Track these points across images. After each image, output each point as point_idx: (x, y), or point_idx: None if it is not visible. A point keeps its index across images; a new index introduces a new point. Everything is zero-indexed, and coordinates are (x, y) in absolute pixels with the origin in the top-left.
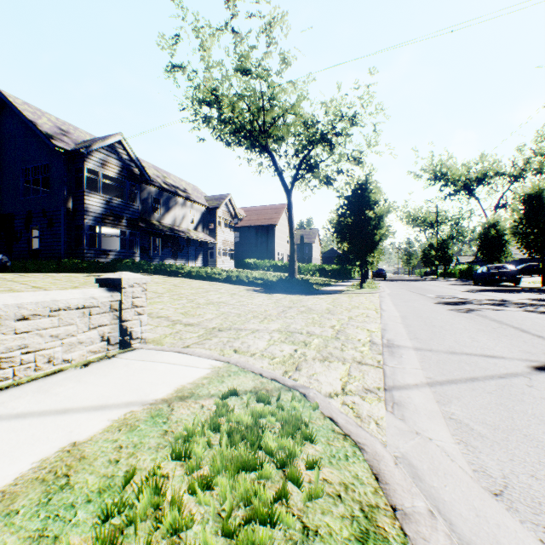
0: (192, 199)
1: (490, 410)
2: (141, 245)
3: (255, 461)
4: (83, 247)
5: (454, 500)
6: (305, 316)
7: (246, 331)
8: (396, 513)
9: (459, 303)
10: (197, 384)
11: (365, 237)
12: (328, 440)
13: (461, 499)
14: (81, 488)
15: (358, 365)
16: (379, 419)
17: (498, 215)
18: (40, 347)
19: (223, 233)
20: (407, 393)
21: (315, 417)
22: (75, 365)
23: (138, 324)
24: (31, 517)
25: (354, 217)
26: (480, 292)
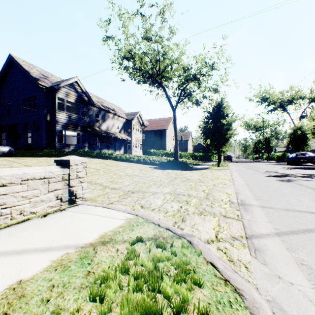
0: (118, 115)
1: None
2: (89, 141)
3: (156, 307)
4: (55, 142)
5: None
6: (185, 183)
7: (149, 193)
8: None
9: (281, 176)
10: (115, 231)
11: (221, 135)
12: (212, 285)
13: None
14: None
15: (224, 218)
16: (247, 263)
17: (302, 122)
18: (14, 204)
19: (136, 134)
20: (263, 241)
21: (200, 262)
22: (38, 216)
23: (80, 188)
24: None
25: (214, 124)
26: (293, 169)
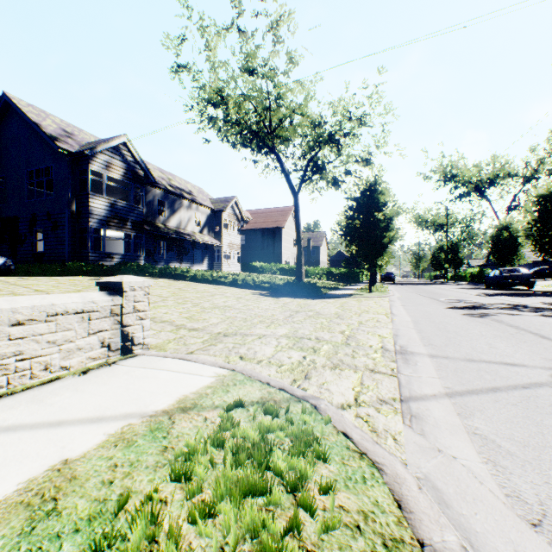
0: (198, 202)
1: (517, 424)
2: (146, 248)
3: (263, 484)
4: (87, 250)
5: (487, 531)
6: (313, 321)
7: (252, 337)
8: (424, 549)
9: (472, 307)
10: (201, 394)
11: (374, 239)
12: (342, 459)
13: (496, 530)
14: (69, 514)
15: (370, 374)
16: (396, 434)
17: (511, 216)
18: (36, 353)
19: (229, 236)
20: (425, 405)
21: (327, 432)
22: (73, 373)
23: (140, 329)
24: (10, 550)
25: (363, 219)
26: (493, 296)
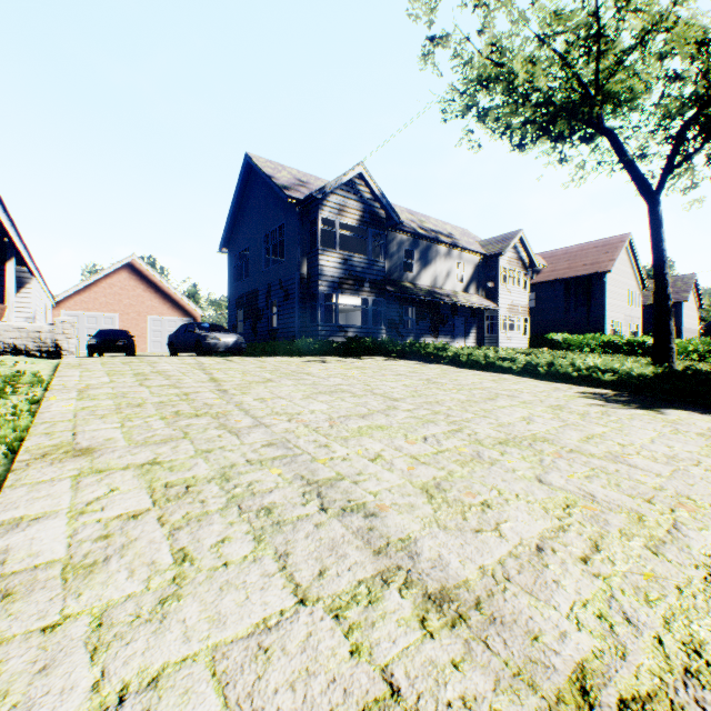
0: (460, 246)
1: None
2: (389, 318)
3: None
4: (316, 323)
5: None
6: None
7: None
8: None
9: None
10: None
11: None
12: None
13: None
14: None
15: None
16: None
17: None
18: None
19: (509, 294)
20: None
21: None
22: None
23: None
24: None
25: None
26: None
